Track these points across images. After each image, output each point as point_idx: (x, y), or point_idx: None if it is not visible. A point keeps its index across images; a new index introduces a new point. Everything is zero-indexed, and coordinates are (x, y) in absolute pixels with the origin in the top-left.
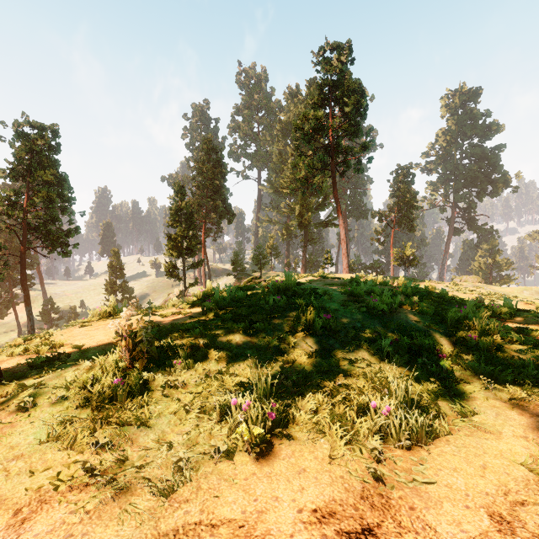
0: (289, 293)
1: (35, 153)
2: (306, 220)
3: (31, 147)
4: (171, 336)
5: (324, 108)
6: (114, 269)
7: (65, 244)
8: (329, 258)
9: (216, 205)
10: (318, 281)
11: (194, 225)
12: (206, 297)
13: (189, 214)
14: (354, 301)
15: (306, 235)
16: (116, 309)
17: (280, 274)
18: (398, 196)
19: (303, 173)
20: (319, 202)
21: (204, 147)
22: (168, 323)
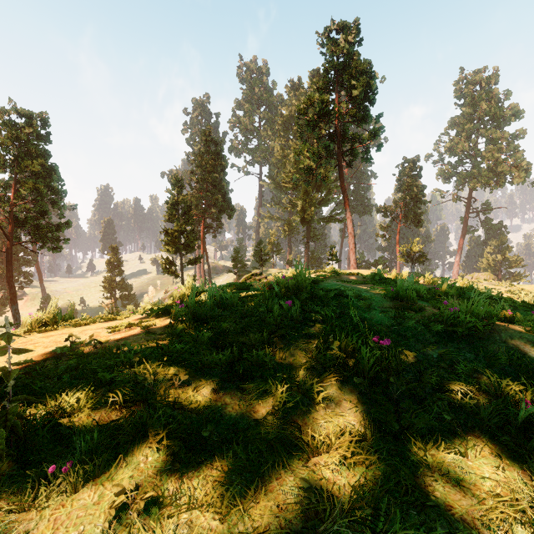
0: (303, 295)
1: (23, 143)
2: (308, 215)
3: (18, 136)
4: (87, 381)
5: (330, 93)
6: (112, 266)
7: (55, 239)
8: (334, 255)
9: (215, 200)
10: (333, 278)
11: (193, 219)
12: (178, 301)
13: (187, 208)
14: (406, 308)
15: (309, 231)
16: (56, 317)
17: (284, 270)
18: (405, 190)
19: (308, 161)
20: (322, 197)
21: (203, 139)
22: (105, 347)
